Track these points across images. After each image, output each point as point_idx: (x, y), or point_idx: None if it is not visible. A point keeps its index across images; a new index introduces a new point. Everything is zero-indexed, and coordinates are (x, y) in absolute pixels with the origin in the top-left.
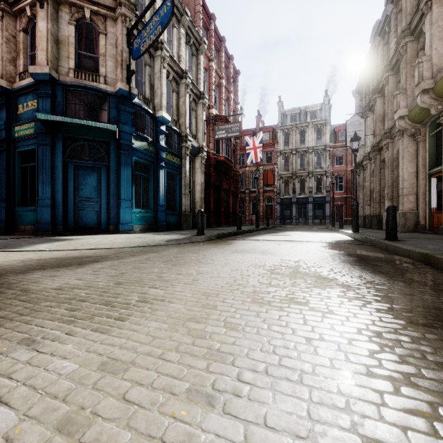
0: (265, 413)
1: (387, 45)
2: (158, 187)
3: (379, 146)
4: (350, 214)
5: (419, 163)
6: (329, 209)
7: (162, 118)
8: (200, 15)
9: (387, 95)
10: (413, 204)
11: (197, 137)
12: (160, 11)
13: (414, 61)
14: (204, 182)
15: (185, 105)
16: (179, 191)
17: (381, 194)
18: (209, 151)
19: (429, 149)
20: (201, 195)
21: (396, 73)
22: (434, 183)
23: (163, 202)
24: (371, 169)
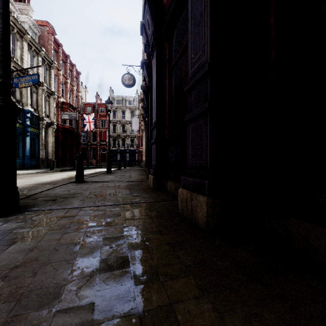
0: (57, 177)
1: None
2: (25, 146)
3: None
4: None
5: None
6: (138, 156)
7: (28, 110)
8: (52, 46)
9: None
10: None
11: (50, 116)
12: (31, 76)
13: None
14: (55, 141)
15: (42, 100)
16: (38, 147)
17: None
18: (58, 123)
19: None
20: (52, 149)
21: None
22: None
23: (28, 154)
24: None
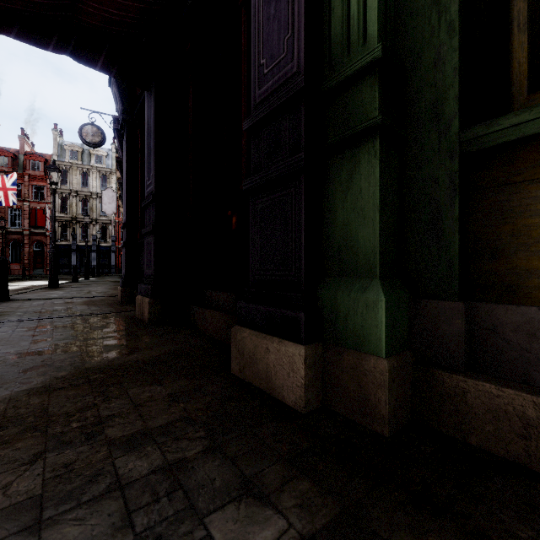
0: None
1: None
2: None
3: None
4: None
5: None
6: (115, 259)
7: None
8: None
9: None
10: None
11: None
12: None
13: None
14: None
15: None
16: None
17: None
18: None
19: None
20: None
21: None
22: None
23: None
24: None
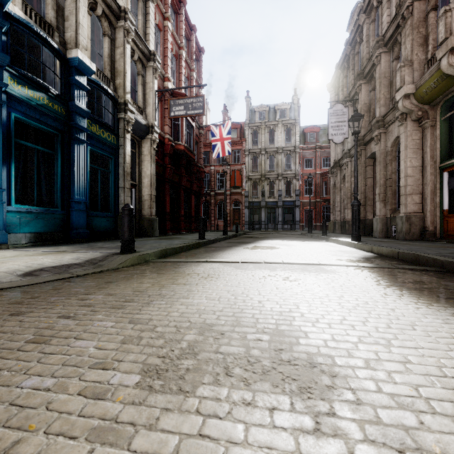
0: None
1: (374, 23)
2: (71, 173)
3: (365, 140)
4: (319, 220)
5: (427, 155)
6: (299, 214)
7: (77, 62)
8: None
9: (379, 76)
10: (418, 206)
11: (146, 112)
12: None
13: (422, 27)
14: (157, 175)
15: (125, 59)
16: (115, 183)
17: (366, 195)
18: (163, 135)
19: (441, 137)
20: (150, 191)
21: (389, 51)
22: (448, 179)
23: (82, 197)
24: (352, 168)
